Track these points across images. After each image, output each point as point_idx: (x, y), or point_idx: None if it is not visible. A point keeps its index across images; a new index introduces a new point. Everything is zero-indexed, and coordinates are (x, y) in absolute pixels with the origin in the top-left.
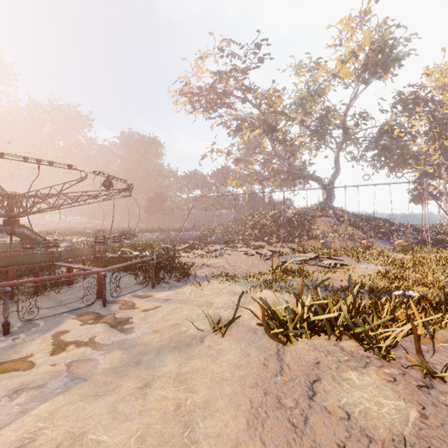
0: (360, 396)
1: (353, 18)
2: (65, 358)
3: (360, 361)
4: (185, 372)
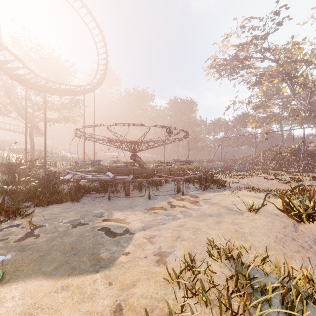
0: None
1: None
2: (177, 209)
3: None
4: (236, 222)
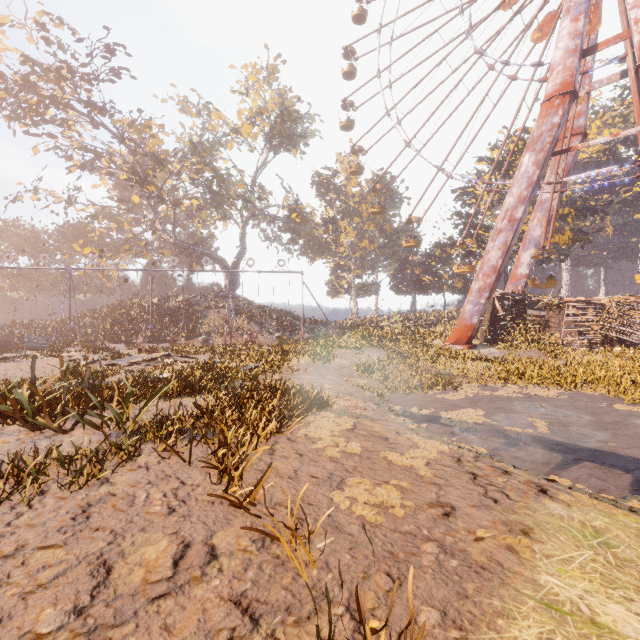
0: None
1: (260, 69)
2: None
3: (5, 435)
4: None
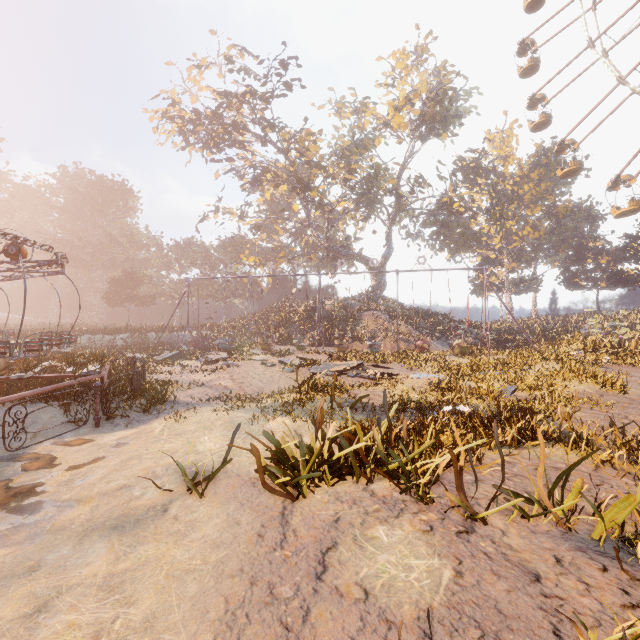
0: (385, 561)
1: (408, 54)
2: None
3: (393, 508)
4: (124, 569)
